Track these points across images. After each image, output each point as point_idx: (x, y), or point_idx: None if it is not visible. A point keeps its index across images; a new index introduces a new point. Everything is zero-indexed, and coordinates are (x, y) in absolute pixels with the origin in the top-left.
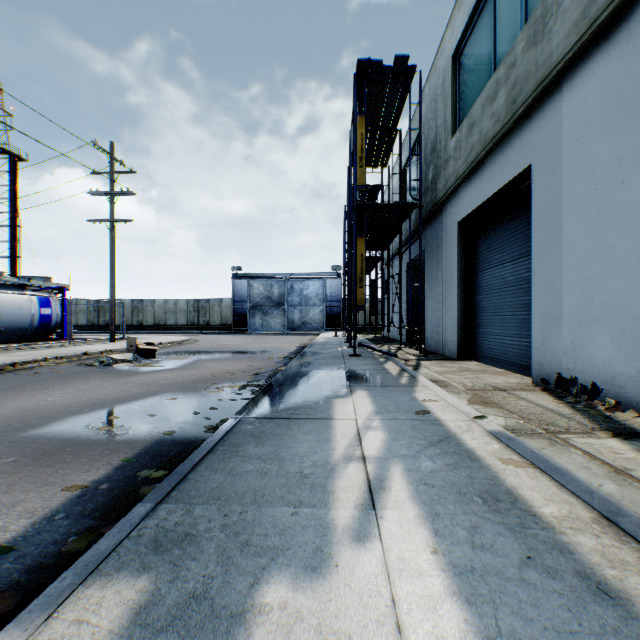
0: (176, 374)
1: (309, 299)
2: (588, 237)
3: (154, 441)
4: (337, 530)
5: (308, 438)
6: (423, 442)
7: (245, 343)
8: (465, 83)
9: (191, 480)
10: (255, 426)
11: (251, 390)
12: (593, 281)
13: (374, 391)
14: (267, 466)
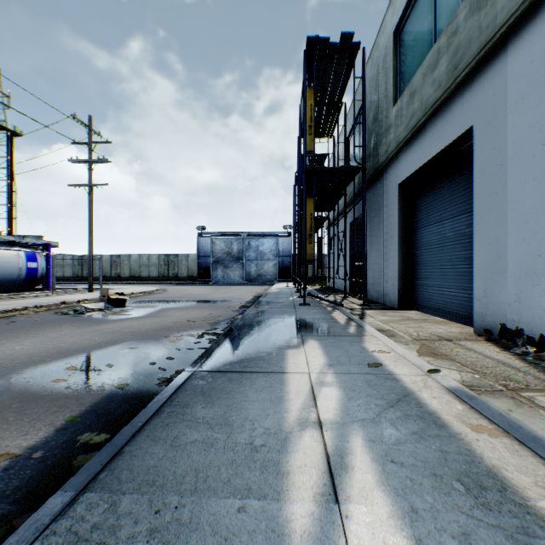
0: (141, 322)
1: (264, 254)
2: (535, 192)
3: (105, 396)
4: (293, 539)
5: (260, 396)
6: (381, 402)
7: (207, 293)
8: (405, 57)
9: (127, 454)
10: (207, 381)
11: (208, 339)
12: (541, 235)
13: (325, 341)
14: (214, 434)
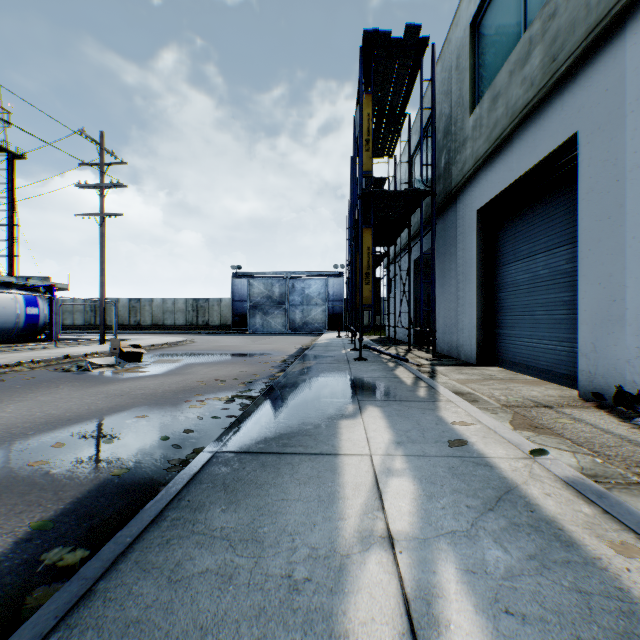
0: (158, 382)
1: (311, 298)
2: None
3: (95, 486)
4: None
5: (304, 492)
6: (474, 502)
7: (243, 344)
8: (485, 53)
9: (99, 597)
10: (231, 468)
11: (240, 404)
12: None
13: (389, 408)
14: (235, 558)
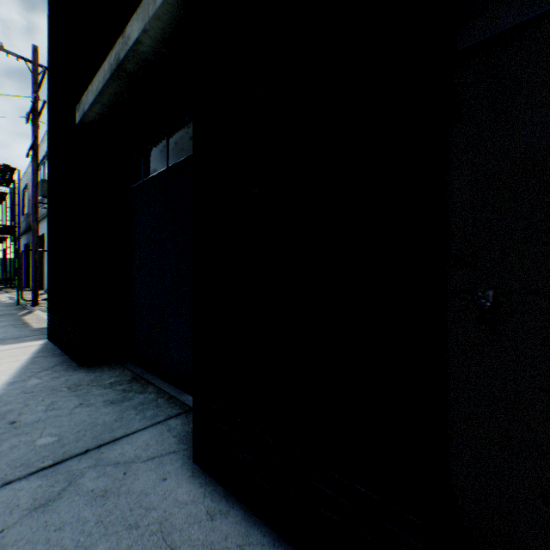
0: None
1: None
2: None
3: None
4: None
5: None
6: None
7: None
8: None
9: None
10: None
11: None
12: None
13: None
14: None
